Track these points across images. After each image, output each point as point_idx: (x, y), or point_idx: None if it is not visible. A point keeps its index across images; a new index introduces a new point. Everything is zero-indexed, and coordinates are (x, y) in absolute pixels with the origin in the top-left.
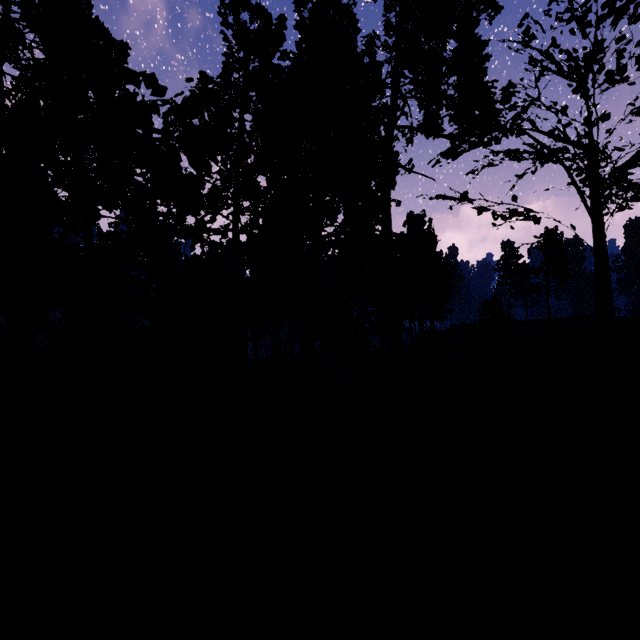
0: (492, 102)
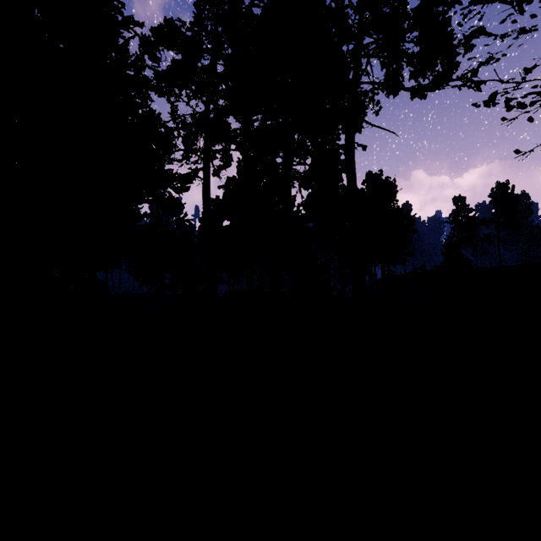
0: (454, 54)
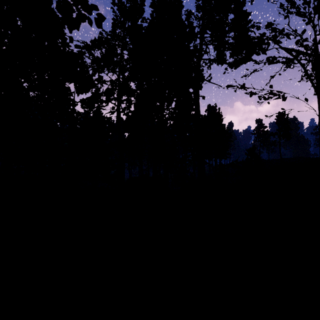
0: None
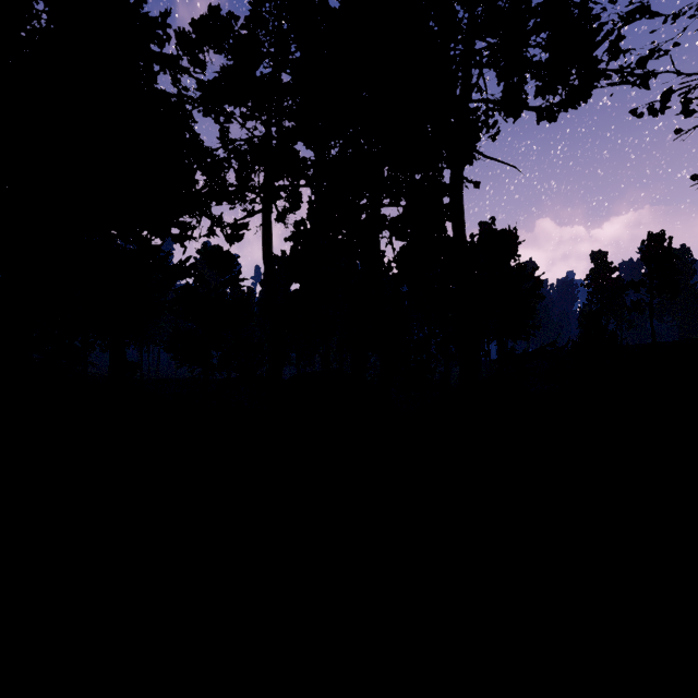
0: (594, 61)
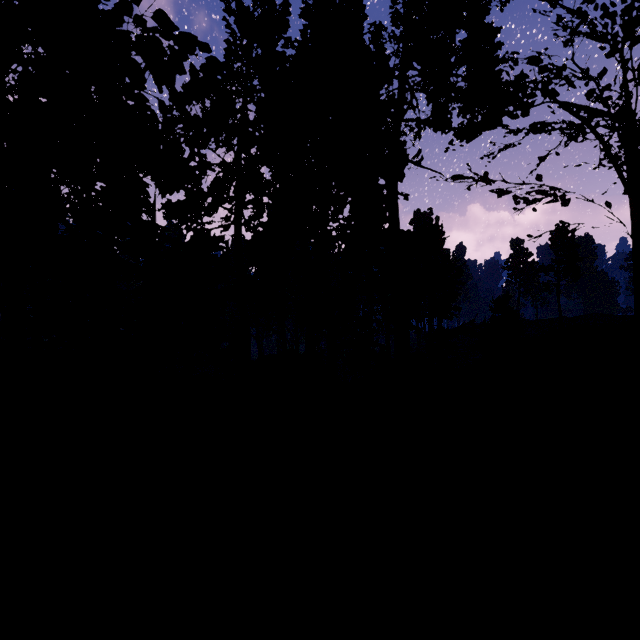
0: None
